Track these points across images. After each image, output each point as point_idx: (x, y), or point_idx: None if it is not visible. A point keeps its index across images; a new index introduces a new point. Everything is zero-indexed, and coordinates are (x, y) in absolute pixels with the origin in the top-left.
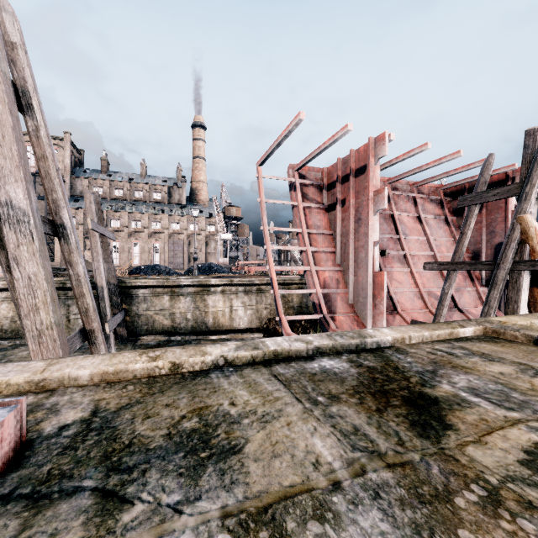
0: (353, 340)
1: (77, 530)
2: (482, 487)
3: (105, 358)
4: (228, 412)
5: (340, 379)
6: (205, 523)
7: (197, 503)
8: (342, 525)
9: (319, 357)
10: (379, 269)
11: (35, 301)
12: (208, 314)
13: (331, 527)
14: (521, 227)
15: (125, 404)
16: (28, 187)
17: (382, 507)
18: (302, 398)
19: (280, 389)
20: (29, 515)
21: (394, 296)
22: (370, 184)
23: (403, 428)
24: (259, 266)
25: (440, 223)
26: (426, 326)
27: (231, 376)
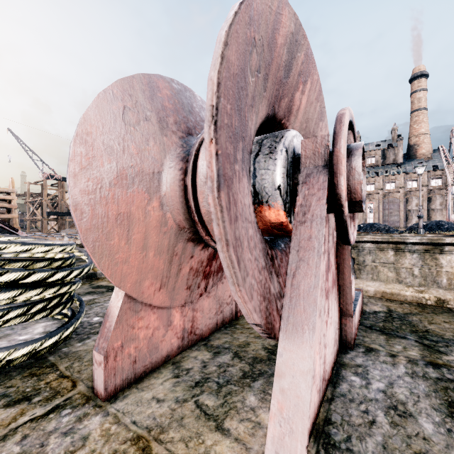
0: None
1: (417, 350)
2: None
3: (381, 284)
4: None
5: None
6: None
7: None
8: None
9: None
10: None
11: None
12: (440, 274)
13: None
14: None
15: (408, 312)
16: None
17: None
18: None
19: None
20: (386, 337)
21: None
22: None
23: None
24: None
25: None
26: None
27: None
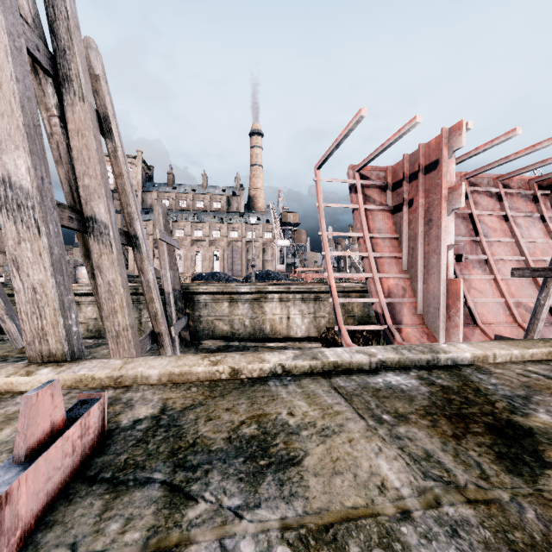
0: (423, 354)
1: (149, 518)
2: None
3: (172, 360)
4: (286, 422)
5: (408, 397)
6: (265, 532)
7: (257, 510)
8: None
9: (384, 372)
10: (454, 276)
11: (114, 305)
12: (265, 321)
13: None
14: None
15: (189, 405)
16: (108, 203)
17: (462, 547)
18: (364, 415)
19: (340, 403)
20: (110, 498)
21: (473, 307)
22: (443, 181)
23: (487, 460)
24: (317, 272)
25: (533, 221)
26: (516, 343)
27: (289, 385)
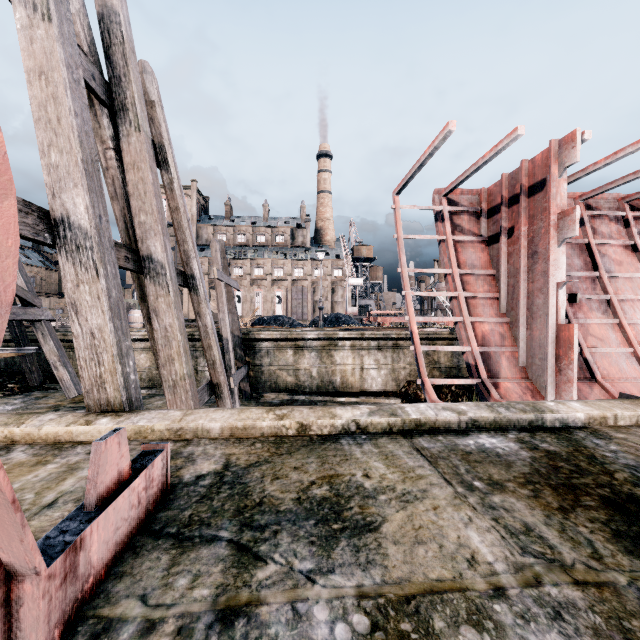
0: (524, 414)
1: (217, 576)
2: None
3: (234, 412)
4: (361, 484)
5: (504, 463)
6: (339, 598)
7: (331, 575)
8: None
9: (476, 432)
10: (566, 320)
11: (171, 352)
12: (335, 373)
13: (492, 639)
14: None
15: (254, 462)
16: (164, 241)
17: (566, 632)
18: (452, 480)
19: (424, 466)
20: (177, 553)
21: (591, 358)
22: (551, 204)
23: (601, 538)
24: (395, 316)
25: None
26: None
27: (364, 444)
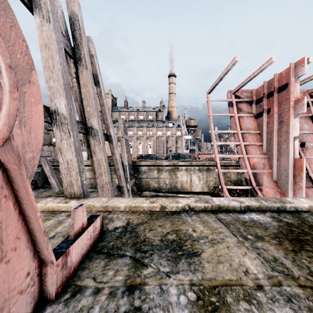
0: (275, 203)
1: (126, 271)
2: None
3: (130, 199)
4: (191, 234)
5: (264, 227)
6: (181, 285)
7: (177, 274)
8: (263, 309)
9: (249, 212)
10: (299, 156)
11: (101, 171)
12: (177, 182)
13: (255, 308)
14: None
15: (140, 222)
16: (98, 119)
17: (293, 308)
18: (236, 234)
19: (222, 227)
20: (107, 261)
21: None
22: (291, 96)
23: None
24: (208, 154)
25: None
26: None
27: (192, 216)
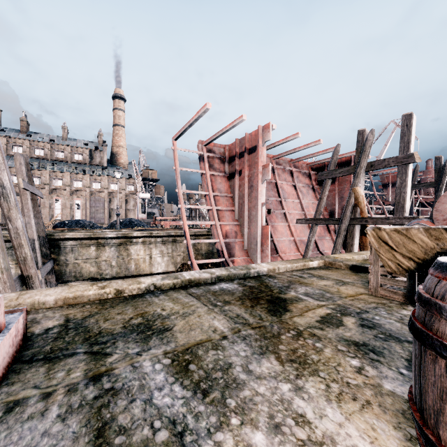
0: (242, 270)
1: (83, 367)
2: (295, 331)
3: (64, 288)
4: (161, 314)
5: (231, 293)
6: (155, 357)
7: (150, 351)
8: (226, 350)
9: (219, 282)
10: (266, 223)
11: None
12: (130, 261)
13: (221, 351)
14: (355, 195)
15: (88, 315)
16: None
17: (246, 342)
18: (207, 304)
19: (193, 300)
20: (50, 365)
21: (277, 243)
22: (259, 160)
23: (264, 313)
24: (173, 221)
25: (308, 190)
26: (289, 261)
27: (160, 296)
